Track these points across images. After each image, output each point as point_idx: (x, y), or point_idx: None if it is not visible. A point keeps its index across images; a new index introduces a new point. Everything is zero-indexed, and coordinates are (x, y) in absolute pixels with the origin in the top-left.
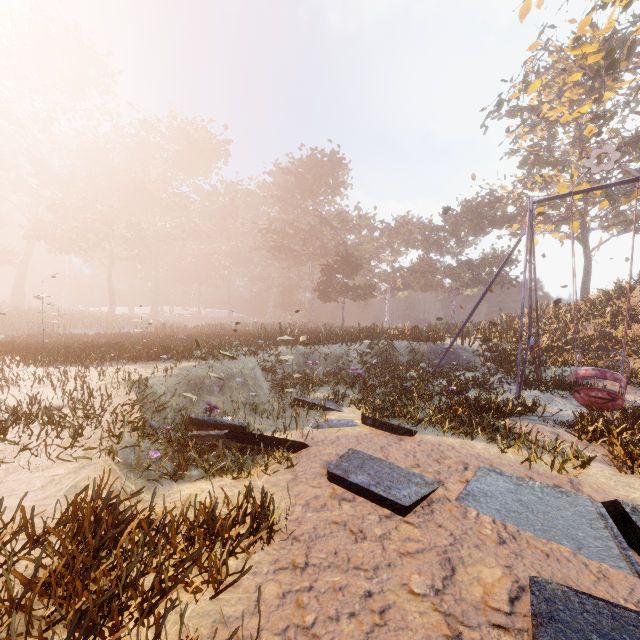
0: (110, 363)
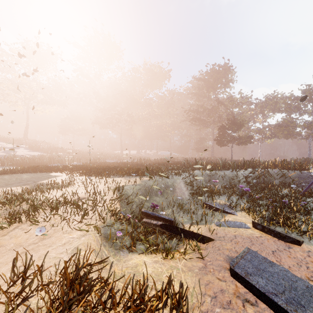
0: (113, 176)
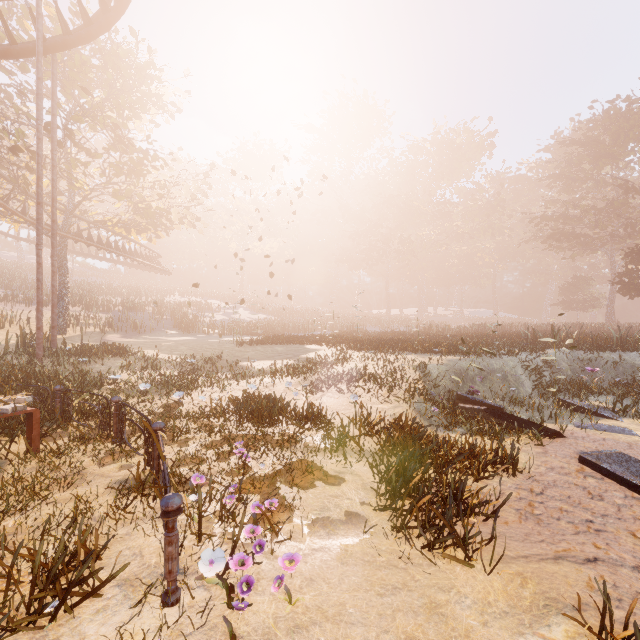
0: (397, 353)
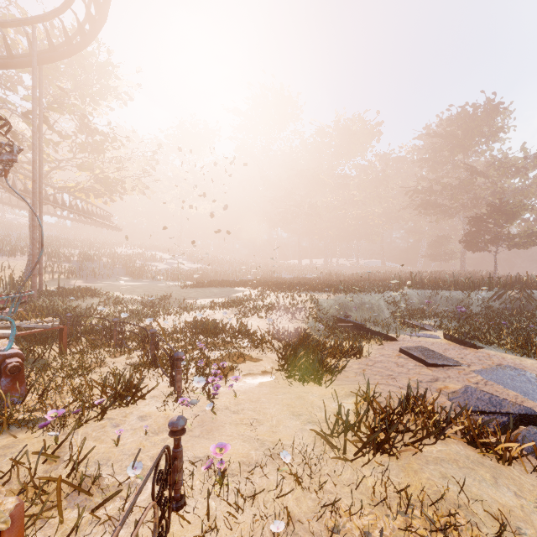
0: (302, 292)
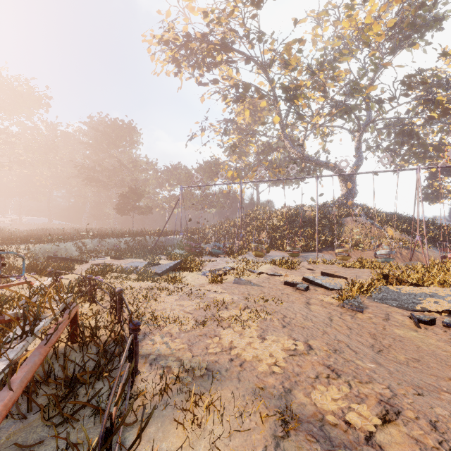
0: None
